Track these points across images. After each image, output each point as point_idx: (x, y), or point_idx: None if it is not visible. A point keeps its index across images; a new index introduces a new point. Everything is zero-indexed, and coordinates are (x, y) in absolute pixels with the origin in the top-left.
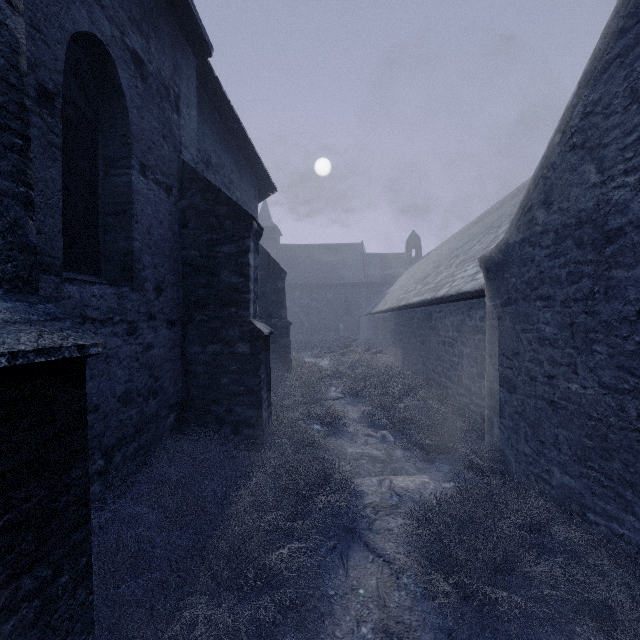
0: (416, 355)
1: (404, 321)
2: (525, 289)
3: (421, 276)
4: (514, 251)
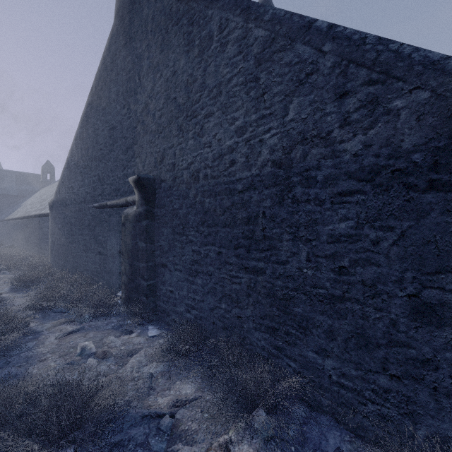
0: (34, 243)
1: (28, 225)
2: (56, 215)
3: (45, 198)
4: (55, 203)
